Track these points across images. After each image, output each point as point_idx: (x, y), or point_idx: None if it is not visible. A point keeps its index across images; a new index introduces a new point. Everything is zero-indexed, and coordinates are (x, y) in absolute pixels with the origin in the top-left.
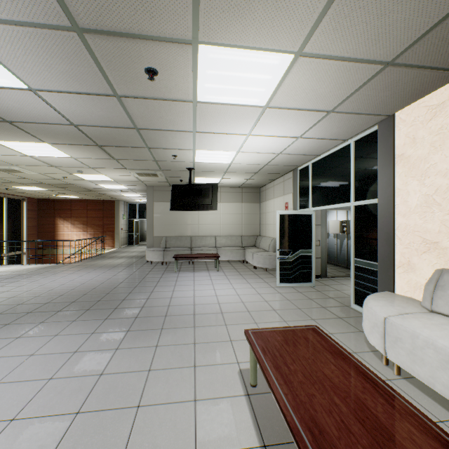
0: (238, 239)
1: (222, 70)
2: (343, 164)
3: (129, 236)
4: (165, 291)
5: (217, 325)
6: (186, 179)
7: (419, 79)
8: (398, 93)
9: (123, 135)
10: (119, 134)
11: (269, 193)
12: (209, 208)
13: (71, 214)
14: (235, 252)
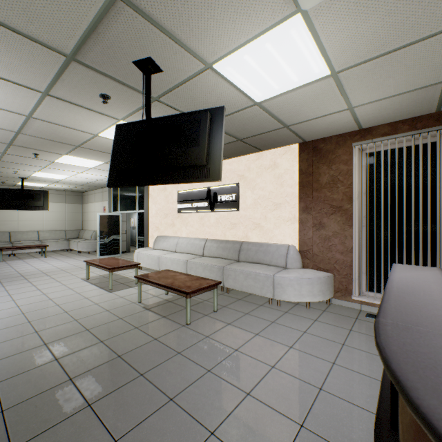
0: (62, 233)
1: (73, 159)
2: (134, 191)
3: None
4: (6, 270)
5: (63, 273)
6: (10, 182)
7: None
8: None
9: None
10: None
11: (91, 198)
12: (41, 208)
13: None
14: (60, 243)
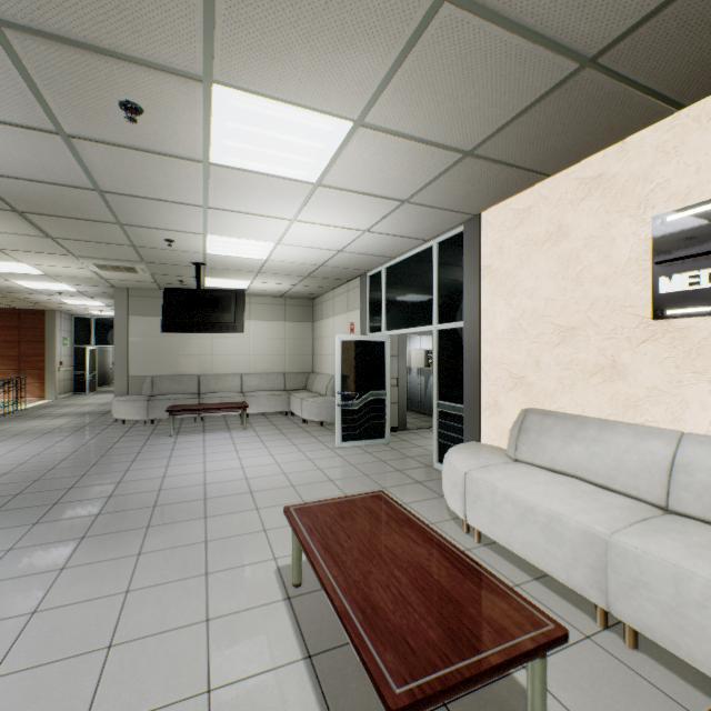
0: (279, 379)
1: (250, 125)
2: (424, 273)
3: (76, 376)
4: (152, 468)
5: (244, 511)
6: (191, 280)
7: (503, 177)
8: (482, 190)
9: (72, 199)
10: (63, 196)
11: (327, 309)
12: (231, 328)
13: None
14: (274, 399)
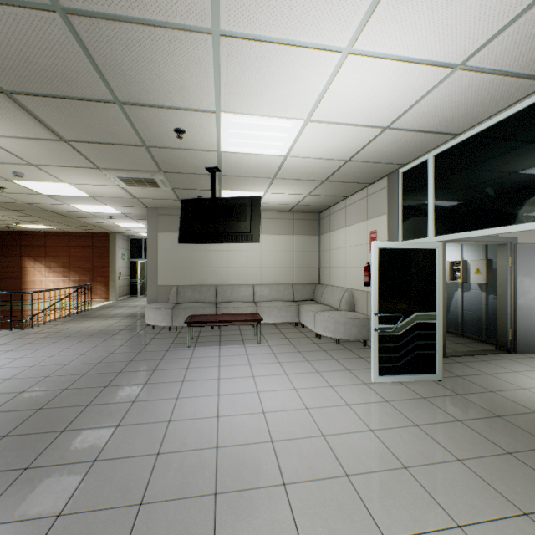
0: (287, 289)
1: None
2: (534, 139)
3: (132, 283)
4: (160, 399)
5: None
6: (208, 195)
7: None
8: None
9: (40, 47)
10: (26, 39)
11: (336, 220)
12: (246, 238)
13: (45, 252)
14: (284, 309)
